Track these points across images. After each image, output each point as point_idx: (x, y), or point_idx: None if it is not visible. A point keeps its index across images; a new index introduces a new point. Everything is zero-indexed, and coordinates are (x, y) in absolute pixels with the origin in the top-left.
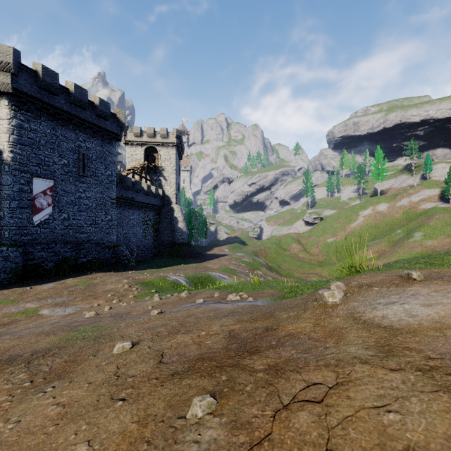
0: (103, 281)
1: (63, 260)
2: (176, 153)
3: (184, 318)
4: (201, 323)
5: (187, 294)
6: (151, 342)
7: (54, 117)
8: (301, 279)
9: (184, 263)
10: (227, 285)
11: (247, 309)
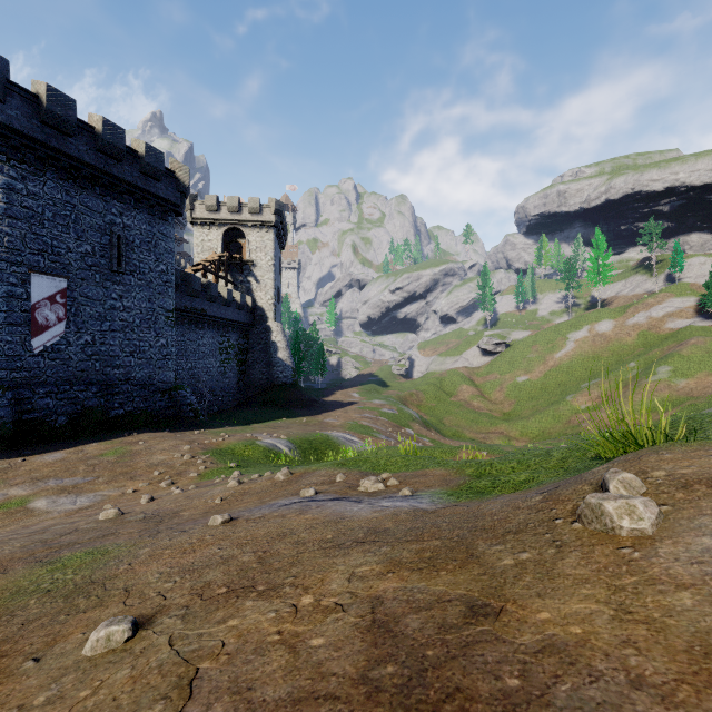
0: (149, 448)
1: (83, 412)
2: (275, 238)
3: (270, 543)
4: (305, 563)
5: (287, 476)
6: (181, 619)
7: (69, 173)
8: (477, 442)
9: (288, 417)
10: (357, 453)
11: (406, 525)
